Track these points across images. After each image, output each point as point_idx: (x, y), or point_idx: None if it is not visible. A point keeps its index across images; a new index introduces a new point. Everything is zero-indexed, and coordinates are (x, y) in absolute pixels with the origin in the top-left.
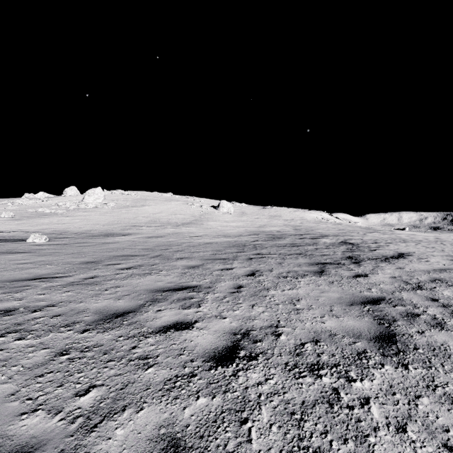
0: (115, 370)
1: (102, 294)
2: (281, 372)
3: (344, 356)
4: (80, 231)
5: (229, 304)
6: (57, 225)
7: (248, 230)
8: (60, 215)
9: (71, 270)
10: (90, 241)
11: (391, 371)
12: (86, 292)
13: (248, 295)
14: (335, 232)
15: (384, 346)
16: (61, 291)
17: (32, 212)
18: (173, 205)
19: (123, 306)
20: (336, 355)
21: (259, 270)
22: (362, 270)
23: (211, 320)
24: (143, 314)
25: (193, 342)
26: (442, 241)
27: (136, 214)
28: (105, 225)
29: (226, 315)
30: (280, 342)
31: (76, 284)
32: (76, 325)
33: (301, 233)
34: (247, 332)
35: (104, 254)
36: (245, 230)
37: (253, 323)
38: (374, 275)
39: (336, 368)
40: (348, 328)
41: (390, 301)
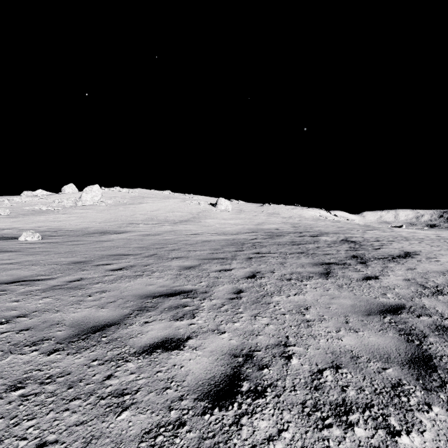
0: (77, 415)
1: (85, 300)
2: (298, 418)
3: (376, 390)
4: (75, 229)
5: (228, 314)
6: (53, 222)
7: (247, 227)
8: (57, 212)
9: (56, 272)
10: (85, 239)
11: (442, 416)
12: (67, 298)
13: (250, 302)
14: (334, 230)
15: (423, 374)
16: (39, 297)
17: (28, 210)
18: (171, 203)
19: (105, 316)
20: (365, 389)
21: (260, 271)
22: (370, 271)
23: (207, 335)
24: (127, 328)
25: (184, 368)
26: (445, 239)
27: (134, 212)
28: (102, 222)
29: (224, 328)
30: (292, 369)
31: (58, 288)
32: (44, 343)
33: (300, 230)
34: (250, 353)
35: (96, 253)
36: (243, 227)
37: (256, 339)
38: (386, 277)
39: (369, 411)
40: (372, 347)
41: (411, 309)
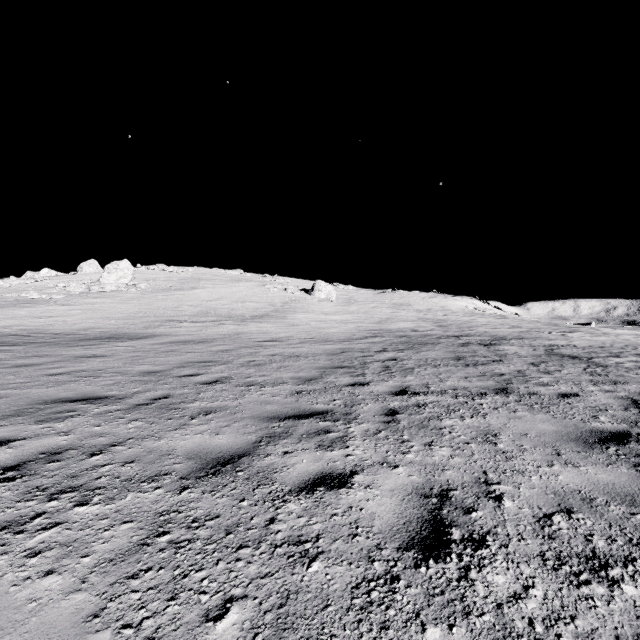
0: None
1: None
2: None
3: None
4: (67, 331)
5: None
6: (37, 319)
7: (363, 328)
8: (53, 303)
9: None
10: (59, 352)
11: None
12: None
13: None
14: (510, 331)
15: None
16: None
17: (9, 298)
18: (242, 288)
19: None
20: None
21: (445, 485)
22: None
23: None
24: None
25: None
26: None
27: (180, 302)
28: (121, 319)
29: None
30: None
31: None
32: None
33: (455, 333)
34: None
35: (29, 393)
36: (357, 328)
37: None
38: None
39: None
40: None
41: None
